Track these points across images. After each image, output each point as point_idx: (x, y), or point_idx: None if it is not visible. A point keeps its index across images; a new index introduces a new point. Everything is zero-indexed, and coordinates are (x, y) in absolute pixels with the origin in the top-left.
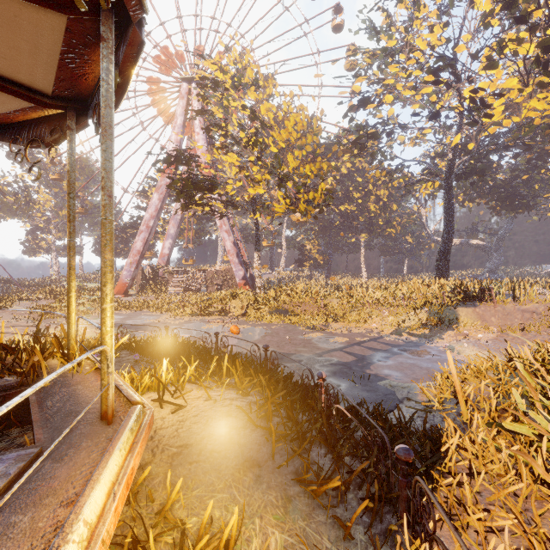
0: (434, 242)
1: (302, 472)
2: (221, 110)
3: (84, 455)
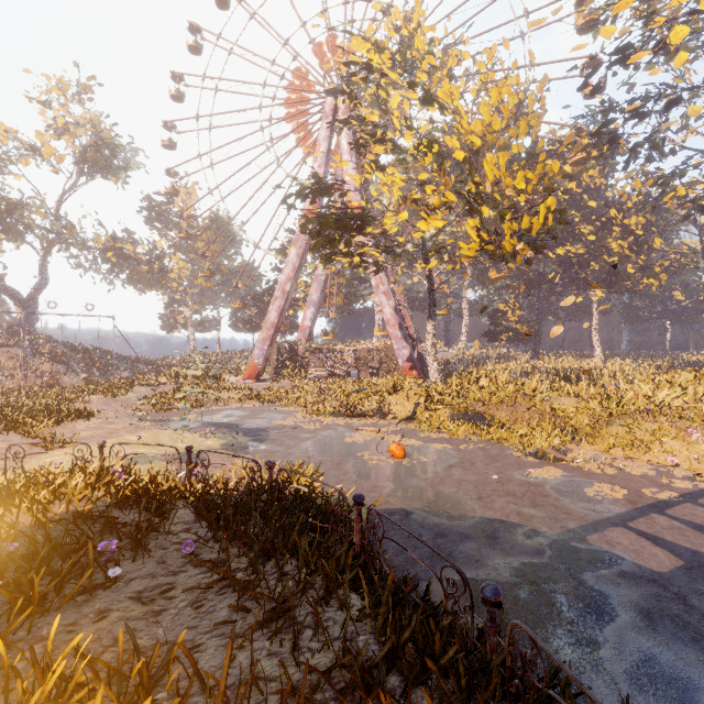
0: None
1: None
2: (376, 112)
3: None
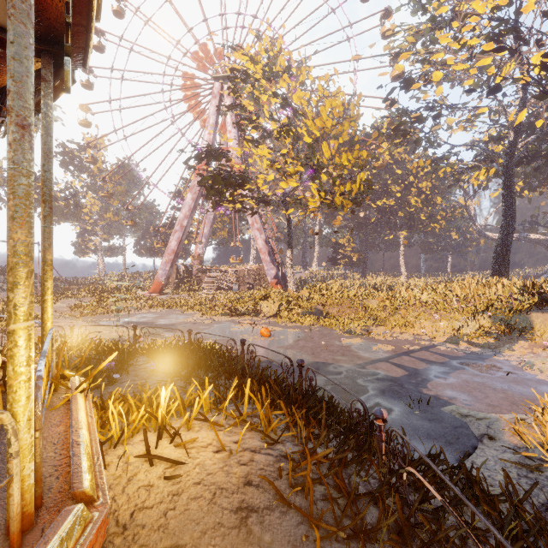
0: (484, 238)
1: None
2: (252, 103)
3: None
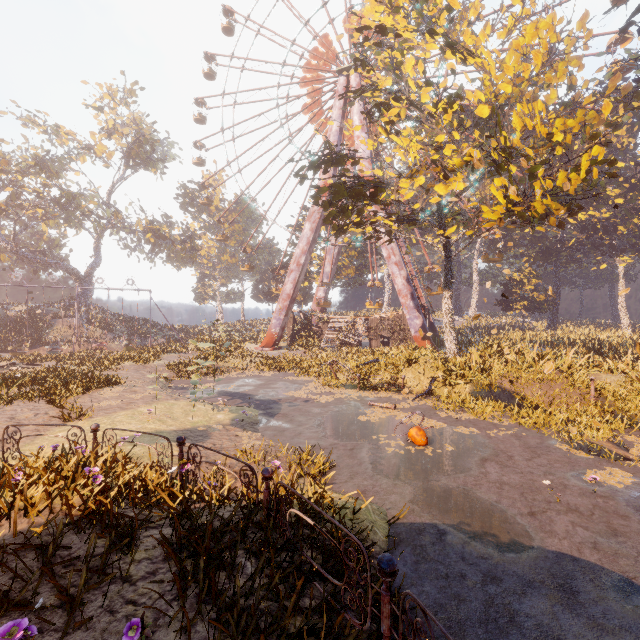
0: None
1: None
2: (389, 78)
3: None
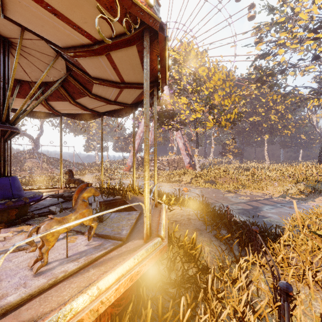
0: None
1: (217, 234)
2: (177, 74)
3: (154, 212)
